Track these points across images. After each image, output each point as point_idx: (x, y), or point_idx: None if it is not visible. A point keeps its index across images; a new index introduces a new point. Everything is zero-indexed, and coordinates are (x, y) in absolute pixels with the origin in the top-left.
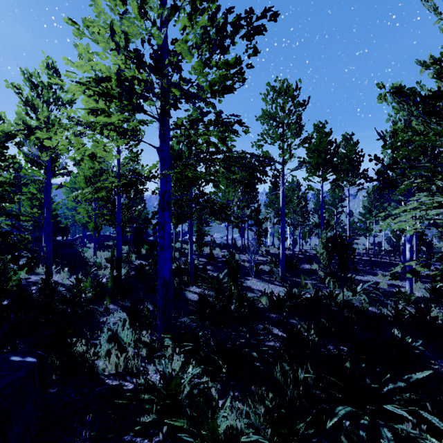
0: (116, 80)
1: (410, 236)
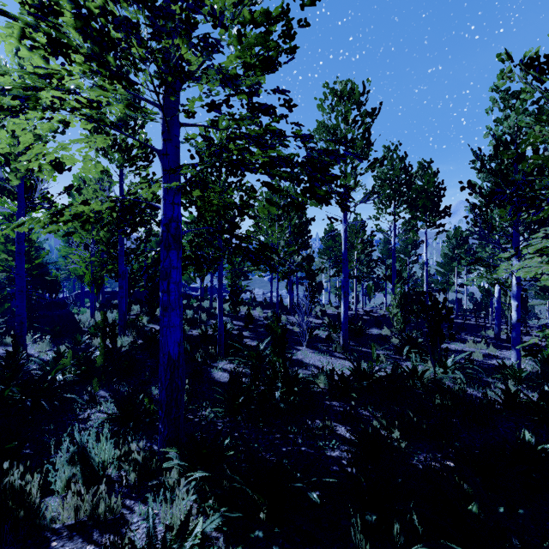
0: (75, 18)
1: (518, 290)
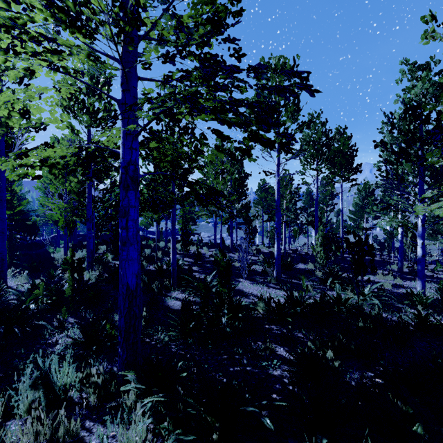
0: None
1: (423, 230)
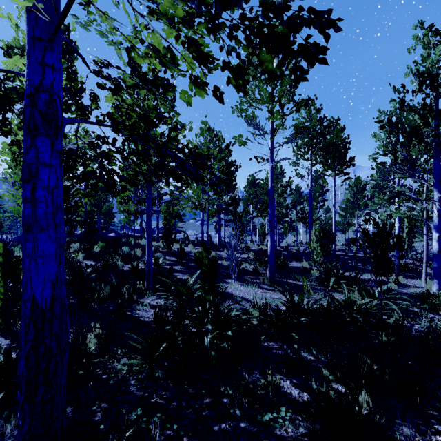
0: None
1: (439, 222)
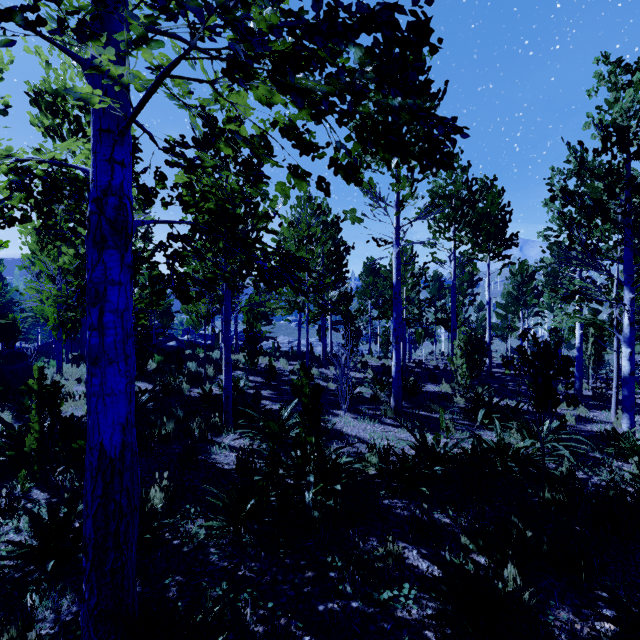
0: None
1: (631, 333)
